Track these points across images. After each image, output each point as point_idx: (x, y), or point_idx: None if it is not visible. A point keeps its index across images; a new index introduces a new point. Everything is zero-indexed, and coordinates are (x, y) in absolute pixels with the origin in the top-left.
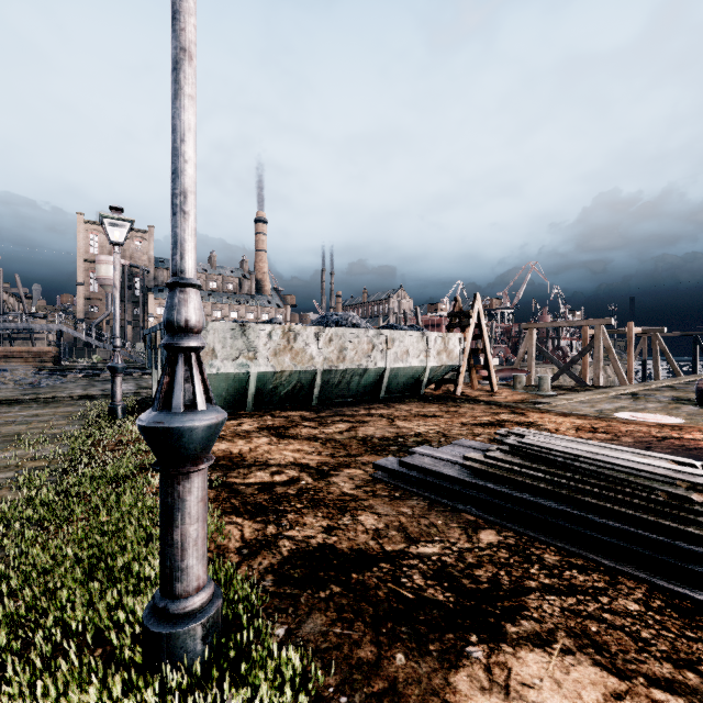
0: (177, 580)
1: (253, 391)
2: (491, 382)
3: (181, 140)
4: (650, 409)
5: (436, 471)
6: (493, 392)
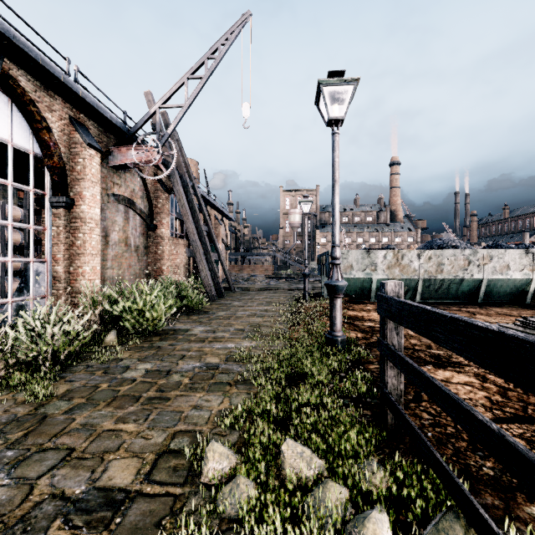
0: (333, 326)
1: (374, 289)
2: None
3: (335, 206)
4: None
5: None
6: None
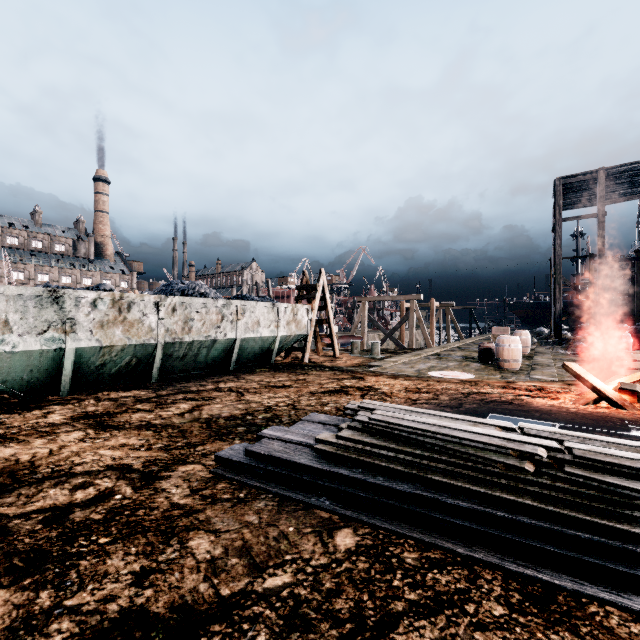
0: None
1: (69, 371)
2: (334, 349)
3: None
4: (451, 367)
5: (287, 460)
6: (335, 357)
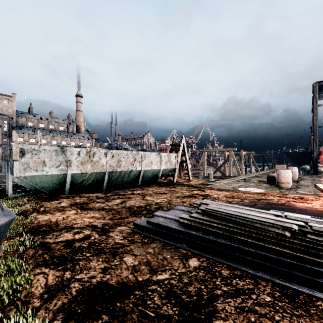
0: None
1: (69, 184)
2: (189, 176)
3: None
4: (251, 186)
5: (166, 226)
6: (190, 180)
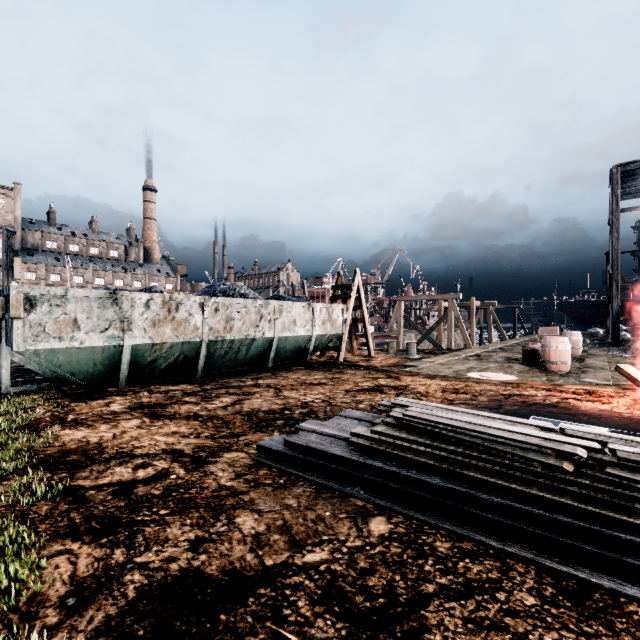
0: None
1: (127, 365)
2: (369, 349)
3: None
4: (492, 368)
5: (323, 451)
6: (370, 357)
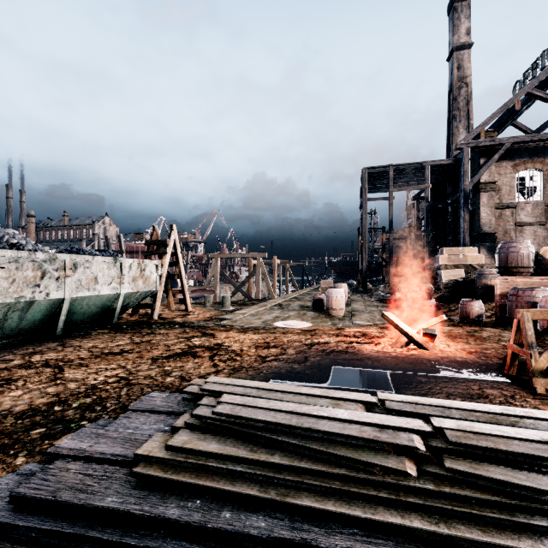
0: None
1: None
2: (186, 304)
3: None
4: (292, 316)
5: (81, 506)
6: (188, 311)
